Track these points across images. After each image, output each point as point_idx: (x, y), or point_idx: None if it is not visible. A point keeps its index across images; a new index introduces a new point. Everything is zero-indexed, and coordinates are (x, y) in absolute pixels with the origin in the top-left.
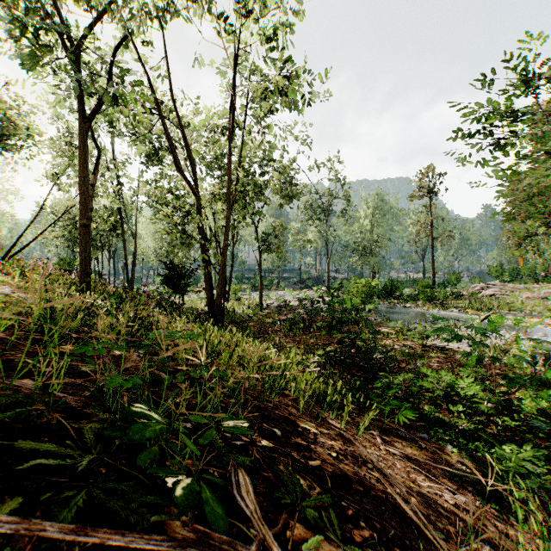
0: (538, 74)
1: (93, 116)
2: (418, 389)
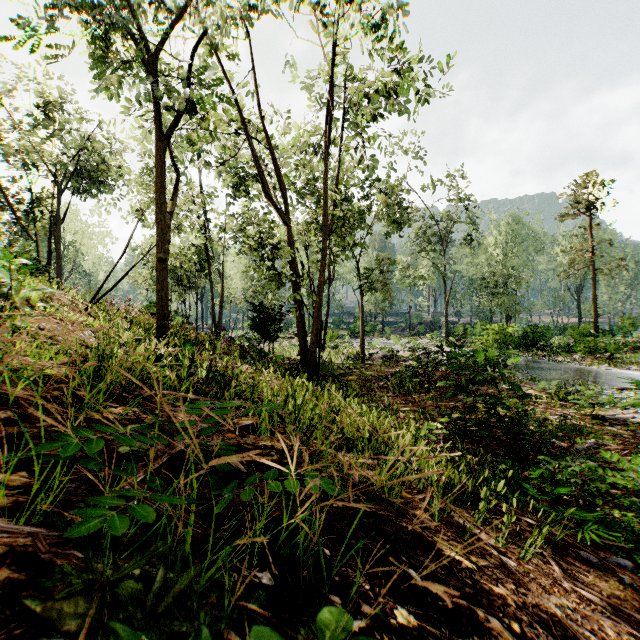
0: None
1: (170, 133)
2: (608, 487)
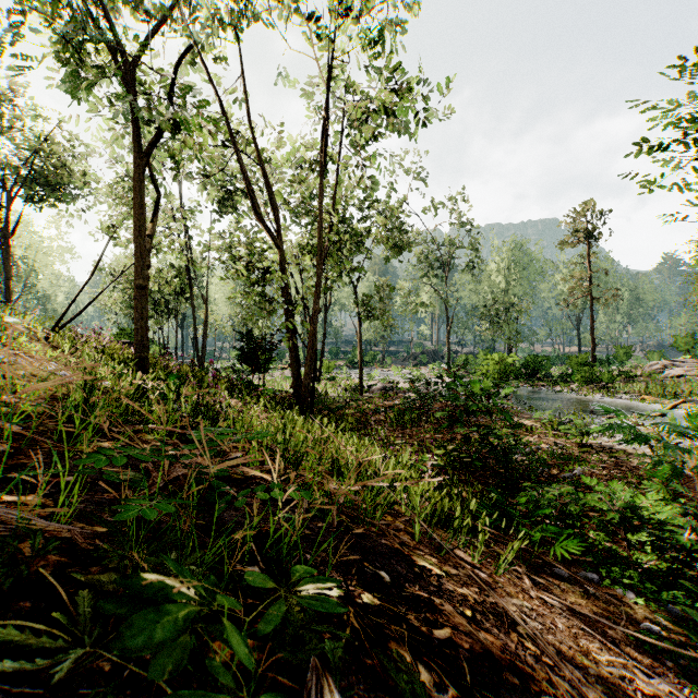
0: None
1: (151, 150)
2: (581, 509)
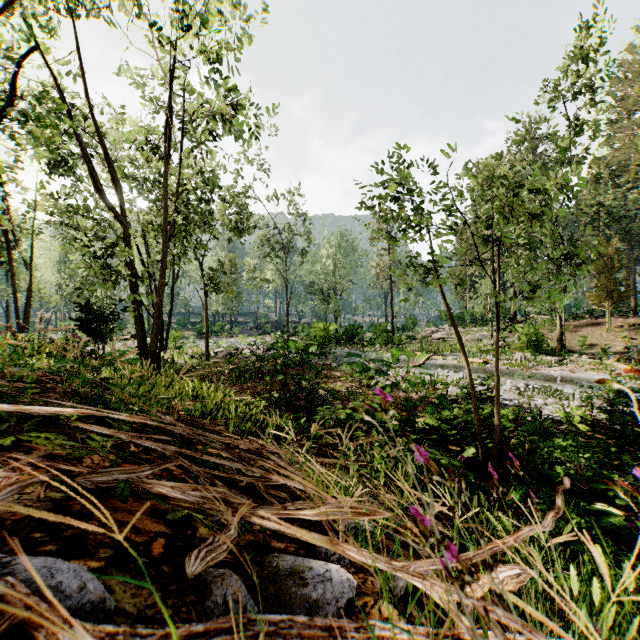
0: (402, 176)
1: None
2: (345, 416)
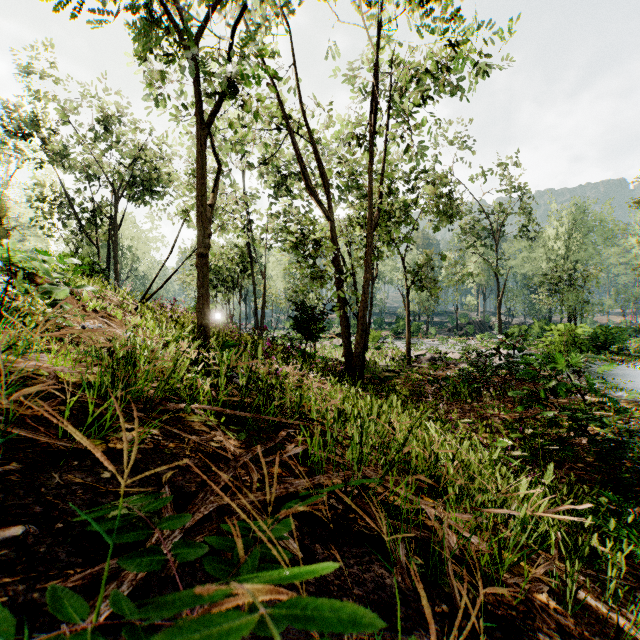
0: None
1: (211, 120)
2: None
